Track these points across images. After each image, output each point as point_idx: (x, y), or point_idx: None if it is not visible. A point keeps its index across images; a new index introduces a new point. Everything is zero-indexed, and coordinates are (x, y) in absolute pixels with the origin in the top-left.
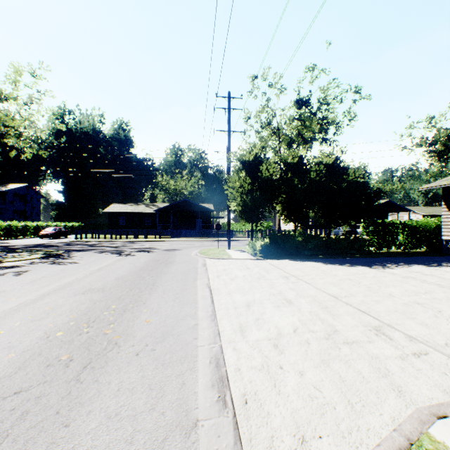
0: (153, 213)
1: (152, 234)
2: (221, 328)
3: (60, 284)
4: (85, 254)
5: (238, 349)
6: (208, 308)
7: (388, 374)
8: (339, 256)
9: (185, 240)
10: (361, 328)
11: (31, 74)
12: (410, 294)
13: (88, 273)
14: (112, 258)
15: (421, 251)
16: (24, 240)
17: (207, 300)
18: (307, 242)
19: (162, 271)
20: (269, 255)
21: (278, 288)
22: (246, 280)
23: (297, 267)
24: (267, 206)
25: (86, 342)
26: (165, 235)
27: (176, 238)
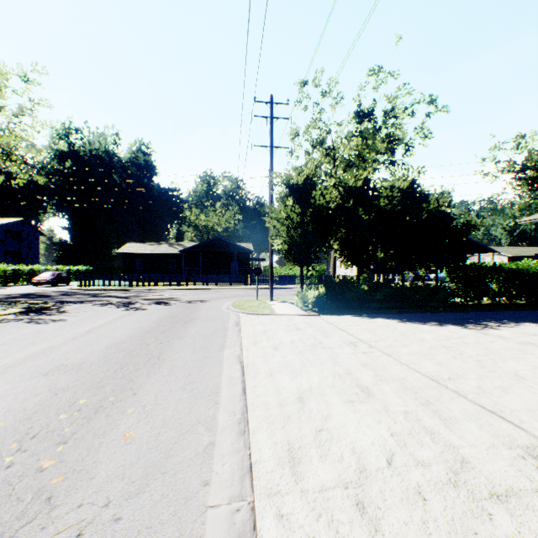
0: (178, 254)
1: (175, 280)
2: (254, 453)
3: (21, 356)
4: (81, 308)
5: (287, 518)
6: (236, 404)
7: None
8: (417, 310)
9: (216, 287)
10: (506, 453)
11: (21, 77)
12: None
13: (72, 337)
14: (115, 313)
15: (521, 303)
16: (14, 288)
17: (236, 388)
18: (374, 292)
19: (177, 334)
20: (325, 309)
21: (345, 364)
22: (296, 350)
23: (365, 327)
24: (322, 244)
25: None
26: (192, 281)
27: (206, 286)
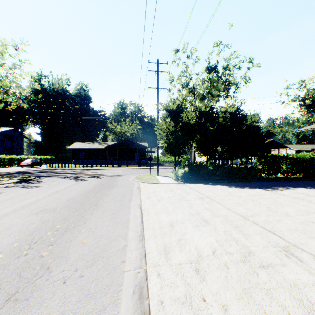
0: (104, 149)
1: (103, 164)
2: (147, 249)
3: (21, 205)
4: (50, 179)
5: (162, 275)
6: (138, 228)
7: (313, 308)
8: (240, 180)
9: (126, 168)
10: (272, 249)
11: (14, 47)
12: (303, 214)
13: (47, 195)
14: (70, 182)
15: (299, 176)
16: (10, 168)
17: (138, 220)
18: (216, 170)
19: (105, 193)
20: (188, 180)
21: (196, 208)
22: (170, 201)
23: (210, 189)
24: (186, 143)
25: (20, 267)
26: (112, 164)
27: (120, 167)
